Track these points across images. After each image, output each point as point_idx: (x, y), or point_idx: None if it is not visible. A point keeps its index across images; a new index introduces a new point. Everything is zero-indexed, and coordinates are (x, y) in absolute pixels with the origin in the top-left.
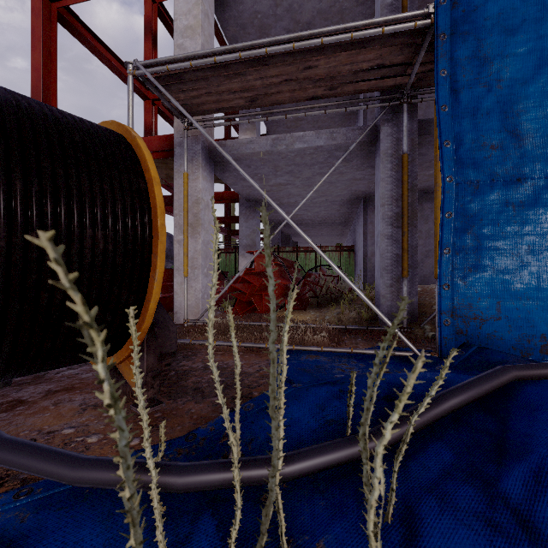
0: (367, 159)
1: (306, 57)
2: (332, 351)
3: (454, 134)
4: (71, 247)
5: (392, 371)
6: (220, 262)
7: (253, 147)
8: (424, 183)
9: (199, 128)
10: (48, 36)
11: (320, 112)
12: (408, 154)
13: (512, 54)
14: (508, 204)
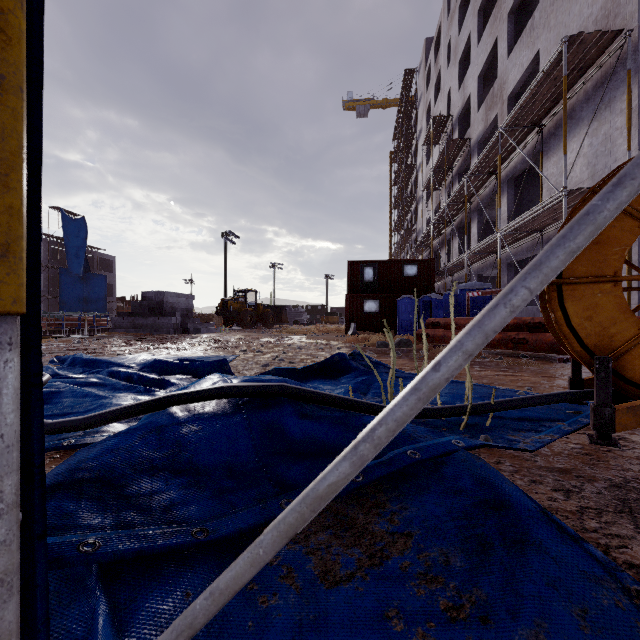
0: None
1: None
2: None
3: None
4: None
5: (309, 583)
6: None
7: None
8: None
9: None
10: None
11: None
12: None
13: None
14: None
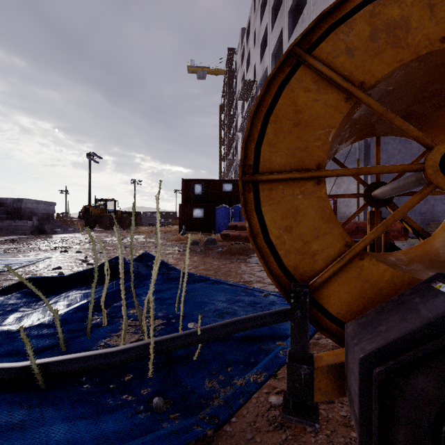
0: None
1: None
2: None
3: None
4: None
5: None
6: None
7: None
8: None
9: None
10: None
11: None
12: None
13: None
14: None
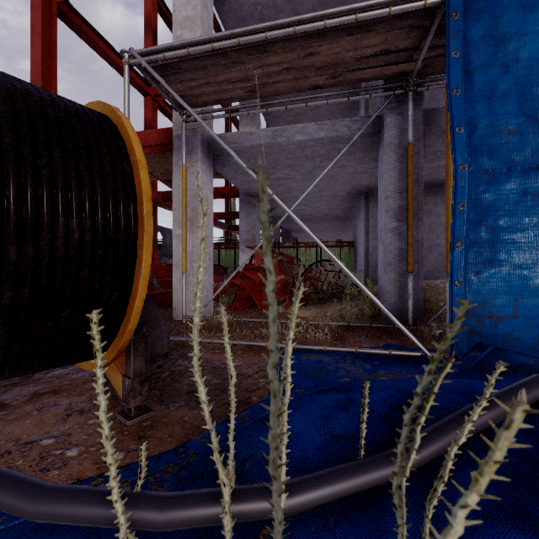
0: (370, 152)
1: (308, 43)
2: (335, 350)
3: (467, 119)
4: (39, 236)
5: (401, 373)
6: (220, 257)
7: (253, 140)
8: (427, 177)
9: (197, 118)
10: (48, 31)
11: (322, 102)
12: (414, 145)
13: (531, 32)
14: (526, 193)
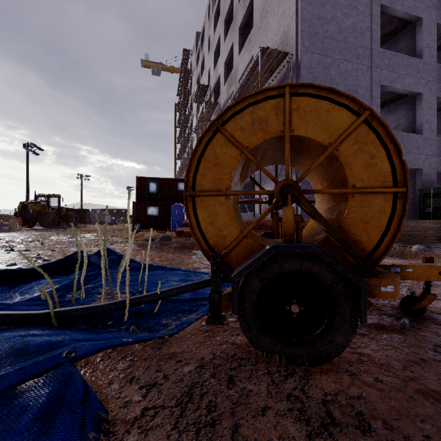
0: None
1: None
2: None
3: None
4: None
5: None
6: None
7: None
8: None
9: None
10: None
11: None
12: None
13: None
14: None
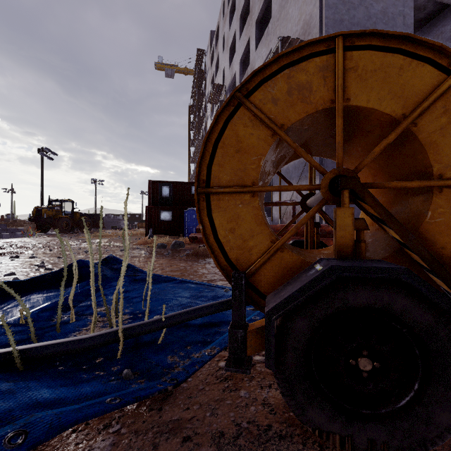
0: None
1: None
2: None
3: None
4: None
5: None
6: None
7: None
8: None
9: None
10: None
11: None
12: None
13: None
14: None
